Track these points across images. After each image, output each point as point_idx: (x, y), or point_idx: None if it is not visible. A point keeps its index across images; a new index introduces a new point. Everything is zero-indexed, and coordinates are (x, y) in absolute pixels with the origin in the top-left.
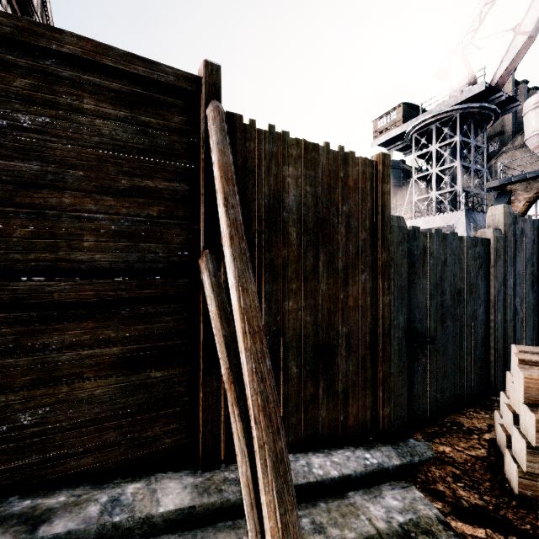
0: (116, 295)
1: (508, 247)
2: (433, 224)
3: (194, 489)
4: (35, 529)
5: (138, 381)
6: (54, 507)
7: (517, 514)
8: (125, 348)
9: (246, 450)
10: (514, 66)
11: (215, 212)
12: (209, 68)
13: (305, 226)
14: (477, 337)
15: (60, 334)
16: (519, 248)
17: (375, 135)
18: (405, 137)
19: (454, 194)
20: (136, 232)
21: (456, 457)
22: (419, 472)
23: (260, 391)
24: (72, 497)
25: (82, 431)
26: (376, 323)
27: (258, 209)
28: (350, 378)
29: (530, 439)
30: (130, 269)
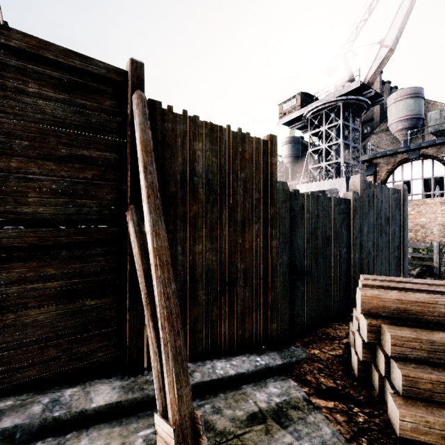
0: (56, 240)
1: (363, 205)
2: (323, 187)
3: (121, 389)
4: None
5: (75, 309)
6: (2, 409)
7: (356, 390)
8: (64, 282)
9: (157, 351)
10: (380, 70)
11: (139, 176)
12: (134, 65)
13: (211, 188)
14: (341, 270)
15: (7, 272)
16: (371, 206)
17: (280, 116)
18: (303, 119)
19: (338, 165)
20: (73, 190)
21: (321, 357)
22: (295, 369)
23: (166, 306)
24: (18, 401)
25: (27, 349)
26: (266, 261)
27: (174, 174)
28: (247, 302)
29: (364, 337)
30: (69, 220)
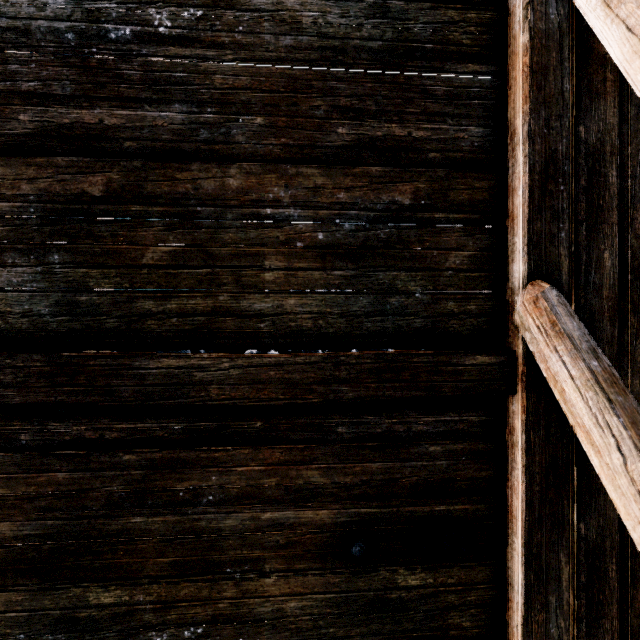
0: (328, 391)
1: None
2: None
3: None
4: None
5: (370, 593)
6: None
7: None
8: (345, 512)
9: None
10: None
11: (553, 182)
12: None
13: None
14: None
15: (220, 472)
16: None
17: None
18: None
19: None
20: (365, 244)
21: None
22: None
23: None
24: None
25: None
26: None
27: None
28: None
29: None
30: (355, 332)
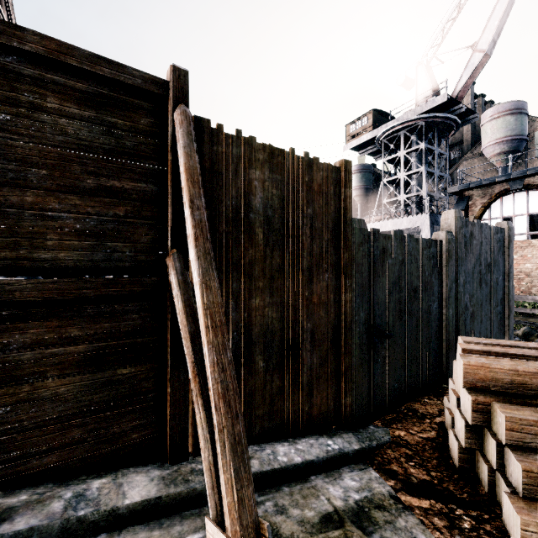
0: (81, 293)
1: (458, 248)
2: (401, 226)
3: (161, 481)
4: None
5: (104, 379)
6: (15, 506)
7: (457, 485)
8: (91, 346)
9: (209, 436)
10: (473, 80)
11: (182, 213)
12: (176, 73)
13: (271, 227)
14: (431, 330)
15: (21, 333)
16: (468, 249)
17: (347, 139)
18: (375, 142)
19: (420, 198)
20: (102, 231)
21: (409, 440)
22: (377, 455)
23: (221, 380)
24: (34, 495)
25: (46, 430)
26: (338, 319)
27: (225, 210)
28: (315, 371)
29: (468, 418)
30: (96, 268)
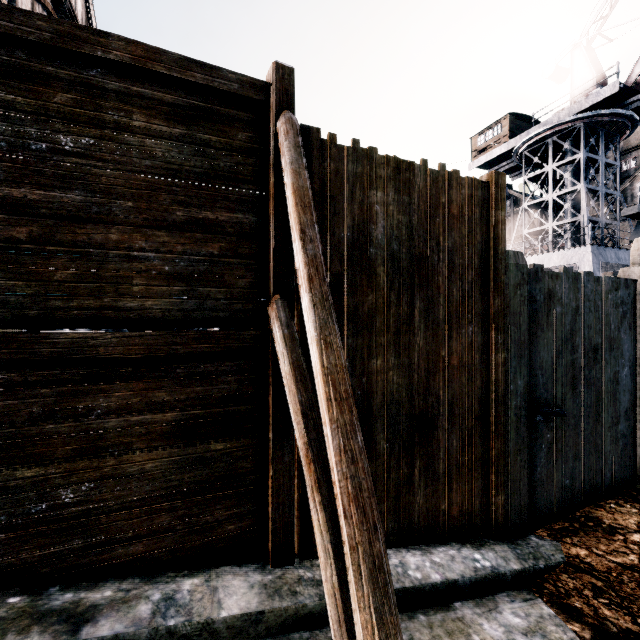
0: (170, 350)
1: None
2: (549, 263)
3: (263, 590)
4: (78, 629)
5: (196, 455)
6: (99, 603)
7: None
8: (181, 414)
9: (331, 548)
10: None
11: (287, 249)
12: (280, 72)
13: (397, 265)
14: (619, 407)
15: (106, 396)
16: None
17: (474, 154)
18: (512, 156)
19: (577, 226)
20: (193, 273)
21: (595, 564)
22: (546, 581)
23: (351, 475)
24: (119, 592)
25: (131, 513)
26: (486, 388)
27: (339, 244)
28: (454, 457)
29: None
30: (187, 319)
